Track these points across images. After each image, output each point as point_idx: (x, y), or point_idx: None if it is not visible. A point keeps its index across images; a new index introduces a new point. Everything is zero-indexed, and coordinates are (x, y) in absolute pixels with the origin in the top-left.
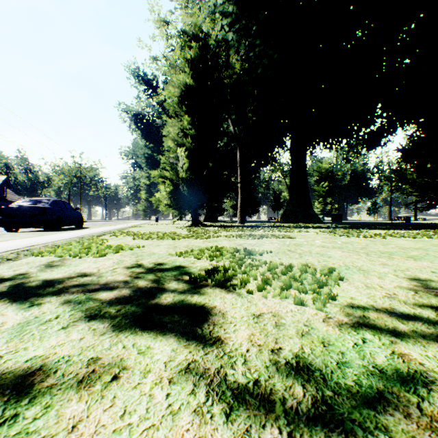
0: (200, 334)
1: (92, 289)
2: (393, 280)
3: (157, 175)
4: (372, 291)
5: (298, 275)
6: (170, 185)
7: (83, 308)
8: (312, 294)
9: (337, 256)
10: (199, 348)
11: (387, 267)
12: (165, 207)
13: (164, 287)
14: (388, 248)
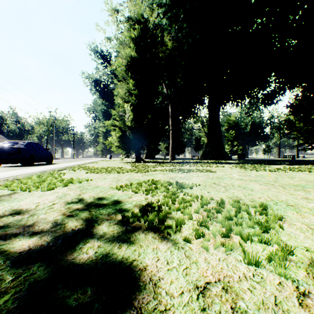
0: None
1: (10, 235)
2: None
3: (109, 124)
4: None
5: (233, 213)
6: (119, 131)
7: None
8: (258, 243)
9: (258, 190)
10: None
11: (312, 201)
12: (115, 148)
13: (92, 231)
14: (296, 181)
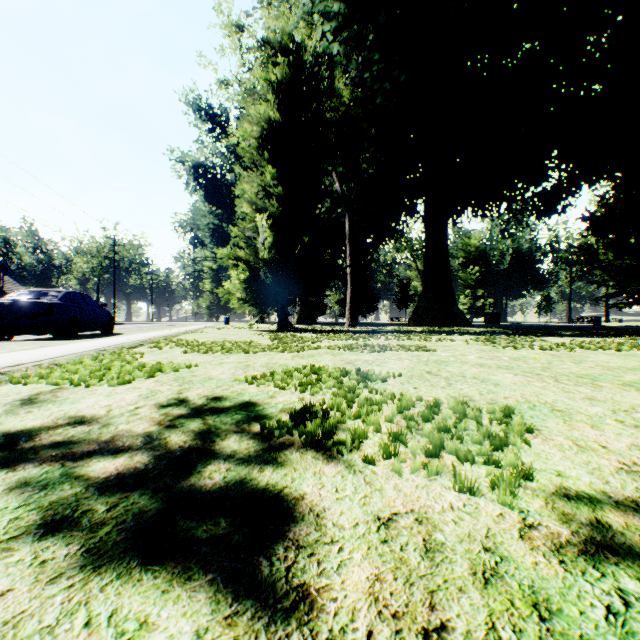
0: (266, 578)
1: (81, 454)
2: (620, 431)
3: (225, 255)
4: (592, 456)
5: (451, 422)
6: (246, 269)
7: (45, 502)
8: (484, 465)
9: (508, 384)
10: (258, 625)
11: (598, 404)
12: (238, 303)
13: (213, 449)
14: (585, 367)
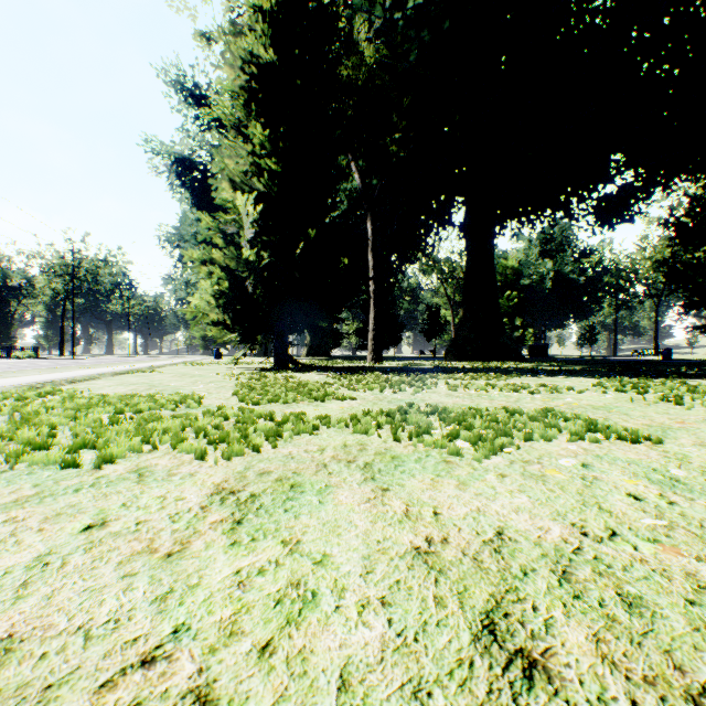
0: None
1: None
2: None
3: (196, 259)
4: None
5: None
6: (224, 278)
7: None
8: None
9: None
10: None
11: None
12: (215, 329)
13: None
14: None
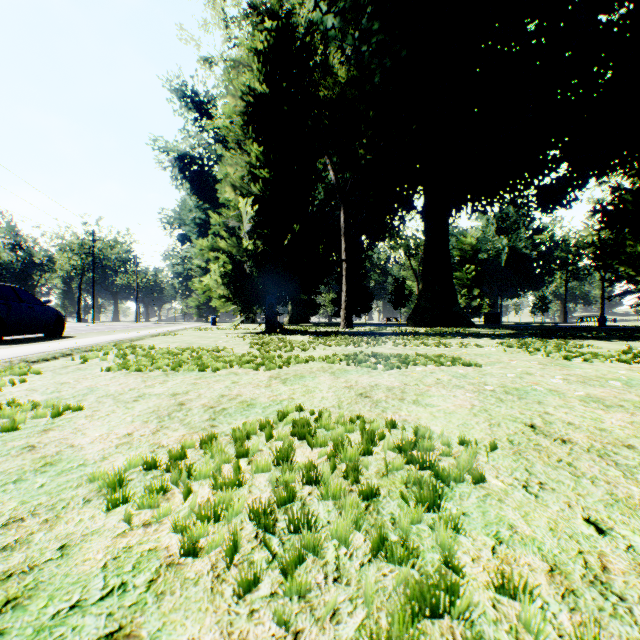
0: None
1: None
2: None
3: (206, 247)
4: None
5: None
6: (228, 262)
7: None
8: None
9: None
10: None
11: None
12: (220, 301)
13: None
14: None
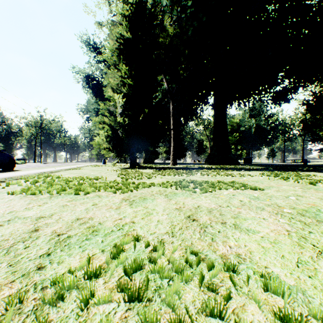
0: None
1: None
2: None
3: (97, 121)
4: None
5: None
6: (109, 130)
7: None
8: None
9: None
10: None
11: None
12: (105, 151)
13: None
14: None
